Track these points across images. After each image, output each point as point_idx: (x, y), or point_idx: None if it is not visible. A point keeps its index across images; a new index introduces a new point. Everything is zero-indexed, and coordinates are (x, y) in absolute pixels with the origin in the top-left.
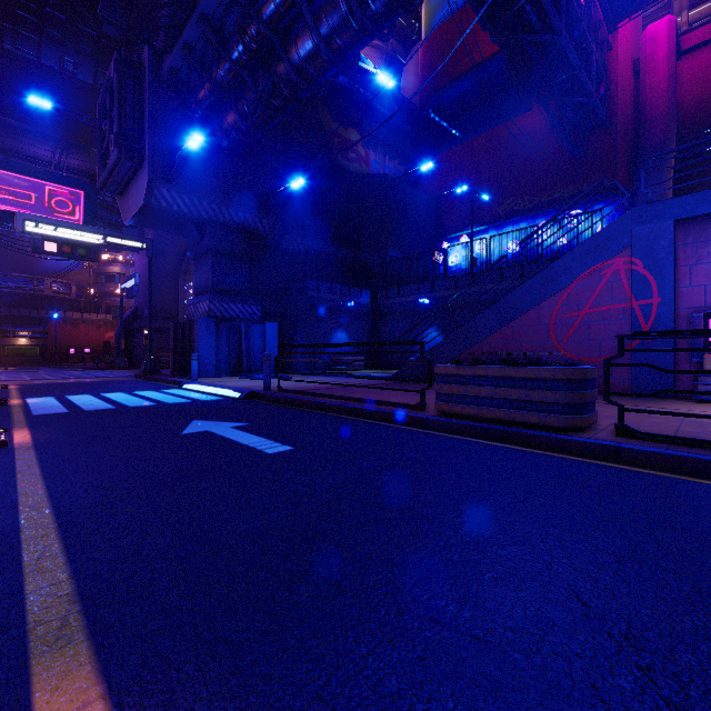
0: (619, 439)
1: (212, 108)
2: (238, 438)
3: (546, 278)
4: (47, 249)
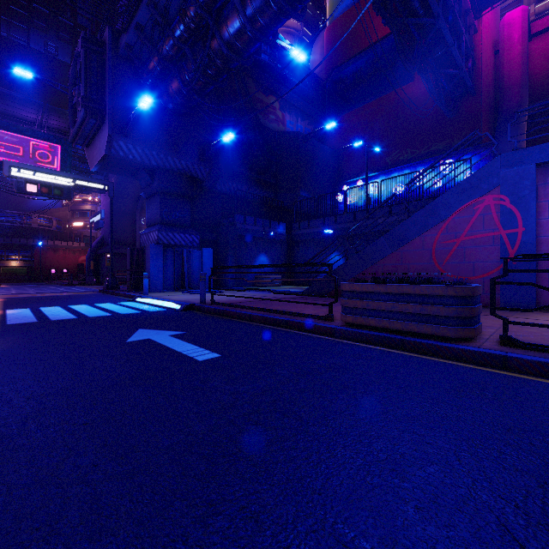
0: (504, 348)
1: (160, 77)
2: (174, 345)
3: (428, 212)
4: (28, 190)
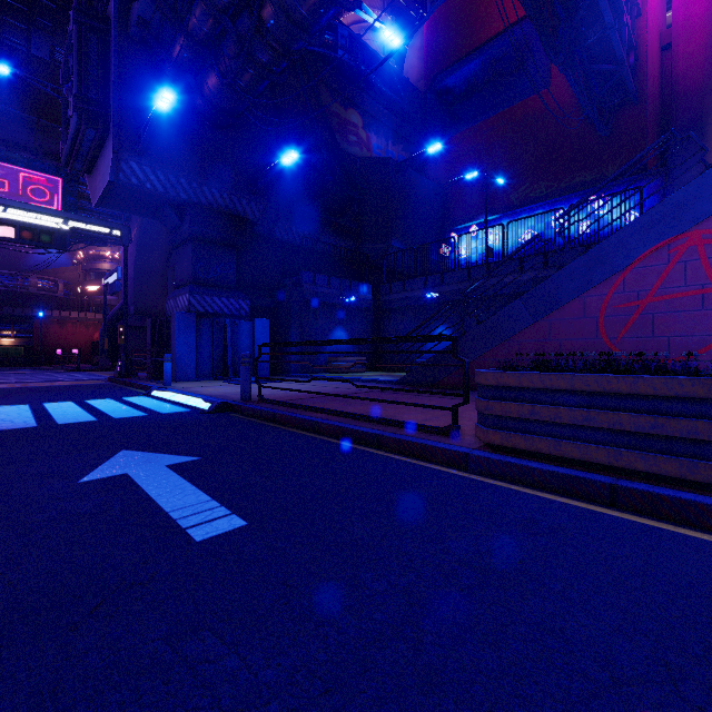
0: None
1: (190, 69)
2: (162, 493)
3: (593, 259)
4: (3, 234)
